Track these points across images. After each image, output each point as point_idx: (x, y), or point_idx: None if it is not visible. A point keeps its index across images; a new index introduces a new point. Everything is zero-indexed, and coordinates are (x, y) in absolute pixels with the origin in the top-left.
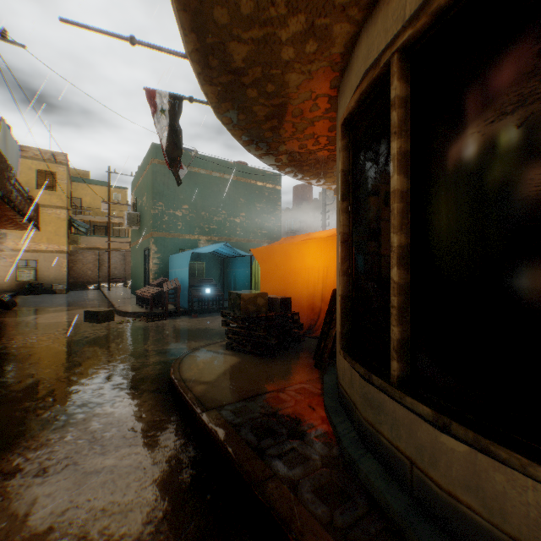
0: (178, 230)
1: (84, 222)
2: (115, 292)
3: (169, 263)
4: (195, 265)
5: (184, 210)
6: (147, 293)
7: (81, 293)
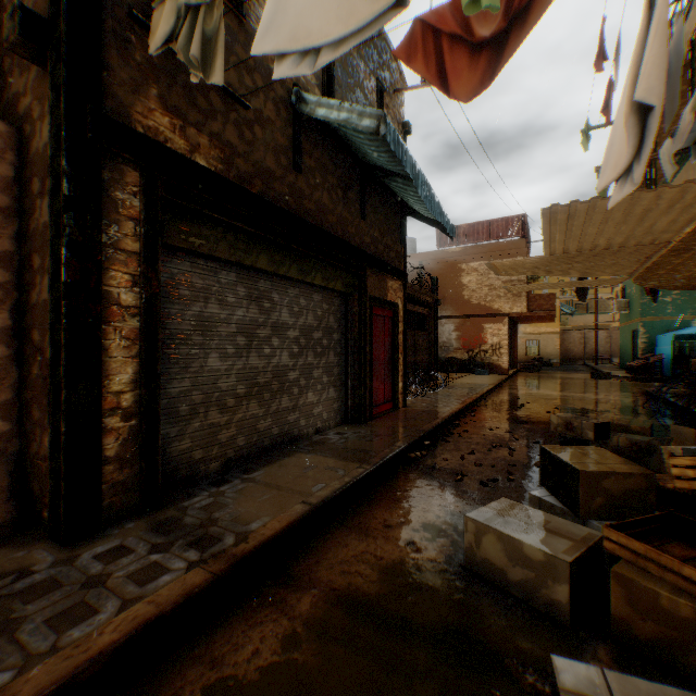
0: (665, 313)
1: (565, 303)
2: (601, 367)
3: (655, 342)
4: (683, 343)
5: (671, 295)
6: (633, 364)
7: (570, 367)
